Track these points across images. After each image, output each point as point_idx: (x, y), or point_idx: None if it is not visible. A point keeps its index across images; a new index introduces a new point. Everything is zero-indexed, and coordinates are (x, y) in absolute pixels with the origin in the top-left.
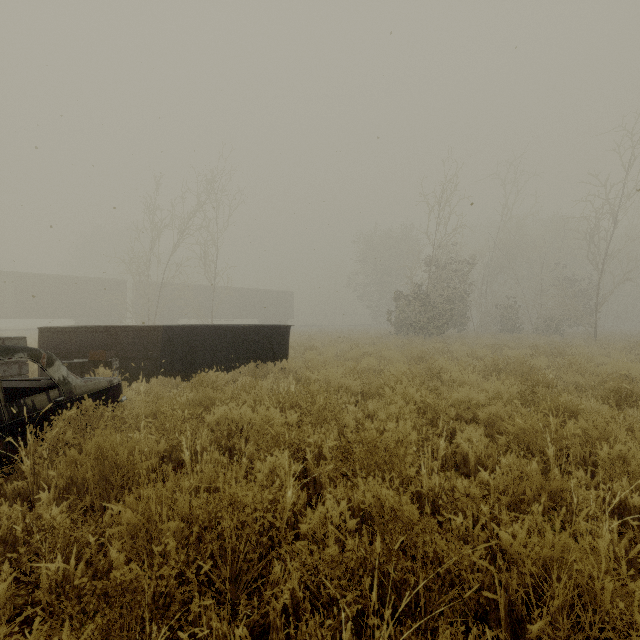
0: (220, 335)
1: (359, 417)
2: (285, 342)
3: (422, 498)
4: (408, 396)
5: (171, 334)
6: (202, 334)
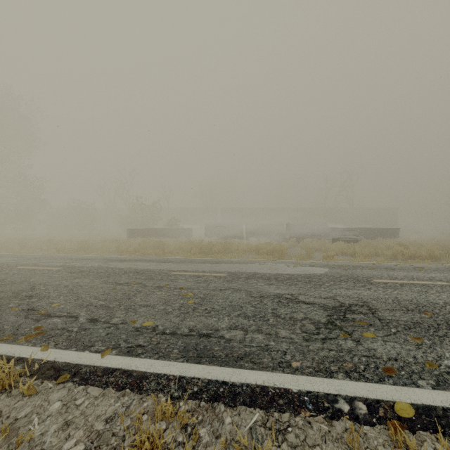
0: (375, 230)
1: None
2: (397, 233)
3: None
4: (430, 241)
5: (361, 230)
6: (370, 230)
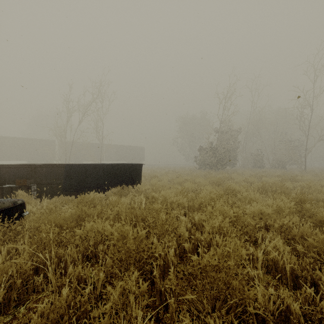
0: (100, 169)
1: (189, 226)
2: (139, 173)
3: (258, 316)
4: (223, 212)
5: (70, 169)
6: (89, 169)
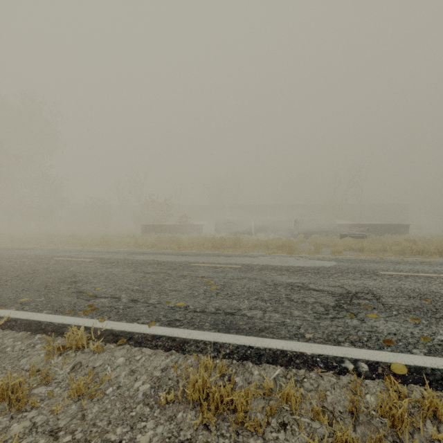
0: (384, 227)
1: None
2: (407, 229)
3: None
4: (440, 238)
5: (370, 226)
6: (379, 226)
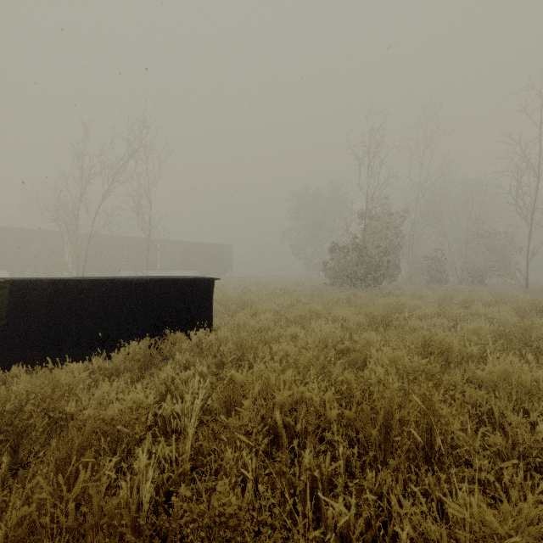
0: (108, 293)
1: None
2: (207, 301)
3: None
4: None
5: (24, 293)
6: (78, 292)
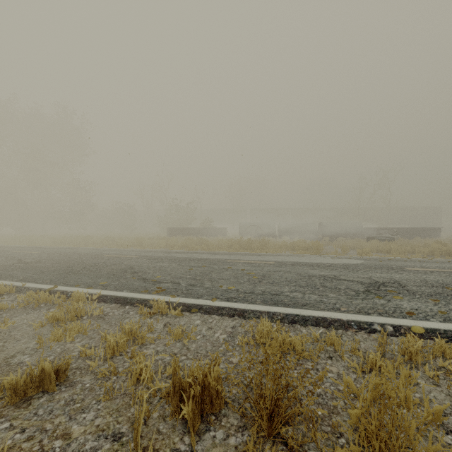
0: (414, 230)
1: None
2: (439, 233)
3: None
4: None
5: (398, 229)
6: (408, 229)
